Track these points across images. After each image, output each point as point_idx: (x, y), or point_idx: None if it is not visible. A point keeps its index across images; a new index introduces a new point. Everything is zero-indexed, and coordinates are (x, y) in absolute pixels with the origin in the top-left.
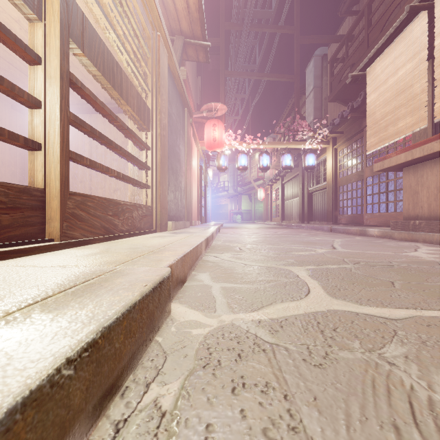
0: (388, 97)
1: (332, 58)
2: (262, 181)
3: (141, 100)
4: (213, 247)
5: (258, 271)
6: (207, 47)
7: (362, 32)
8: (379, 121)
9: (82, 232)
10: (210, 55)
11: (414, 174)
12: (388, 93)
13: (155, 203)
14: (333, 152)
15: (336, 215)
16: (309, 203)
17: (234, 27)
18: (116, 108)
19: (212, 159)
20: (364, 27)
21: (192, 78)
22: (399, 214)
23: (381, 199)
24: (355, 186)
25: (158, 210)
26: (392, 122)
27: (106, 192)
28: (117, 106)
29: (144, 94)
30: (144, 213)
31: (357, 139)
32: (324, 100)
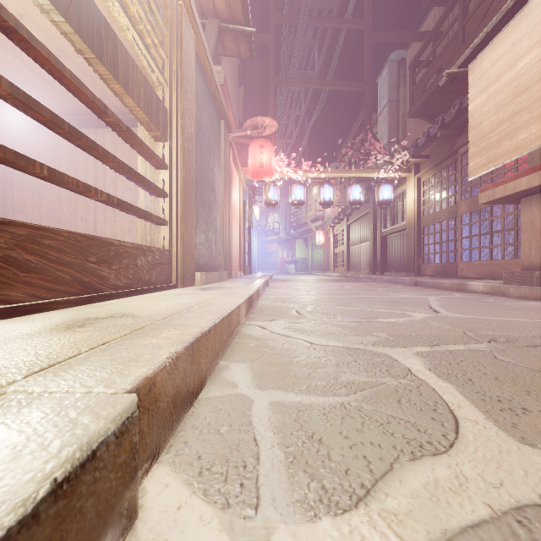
0: (501, 100)
1: (413, 61)
2: (322, 221)
3: (152, 93)
4: (259, 310)
5: (336, 358)
6: (252, 34)
7: (453, 27)
8: (487, 134)
9: (31, 291)
10: (256, 57)
11: (539, 206)
12: (502, 94)
13: (175, 246)
14: (415, 182)
15: (419, 264)
16: (383, 249)
17: (286, 20)
18: (129, 120)
19: (258, 193)
20: (458, 16)
21: (232, 86)
22: (509, 262)
23: (483, 243)
24: (446, 226)
25: (180, 256)
26: (508, 134)
27: (116, 233)
28: (129, 117)
29: (159, 89)
30: (157, 260)
31: (448, 164)
32: (401, 118)
